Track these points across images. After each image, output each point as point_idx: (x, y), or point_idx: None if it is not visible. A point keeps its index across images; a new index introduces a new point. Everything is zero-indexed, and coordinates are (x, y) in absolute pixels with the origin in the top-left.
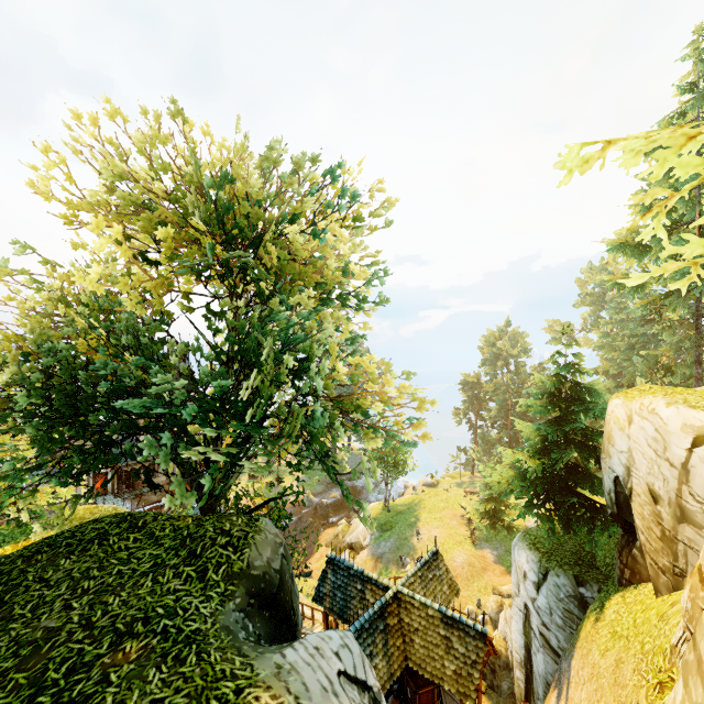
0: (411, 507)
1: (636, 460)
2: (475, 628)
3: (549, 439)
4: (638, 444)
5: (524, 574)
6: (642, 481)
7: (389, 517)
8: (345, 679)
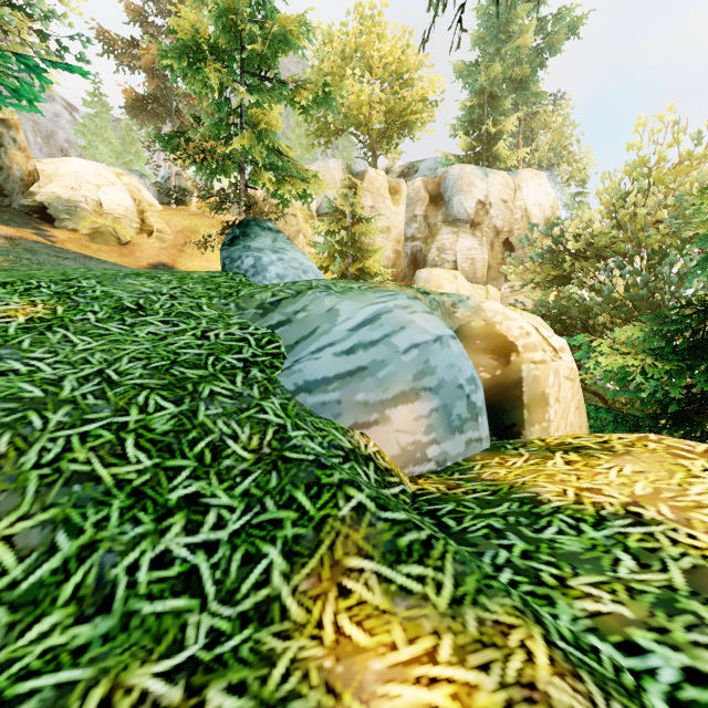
0: None
1: None
2: None
3: None
4: None
5: None
6: None
7: None
8: None
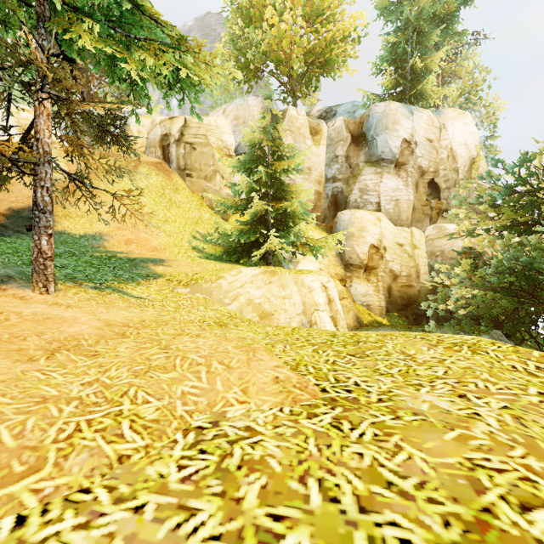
0: None
1: None
2: None
3: None
4: None
5: None
6: None
7: None
8: None
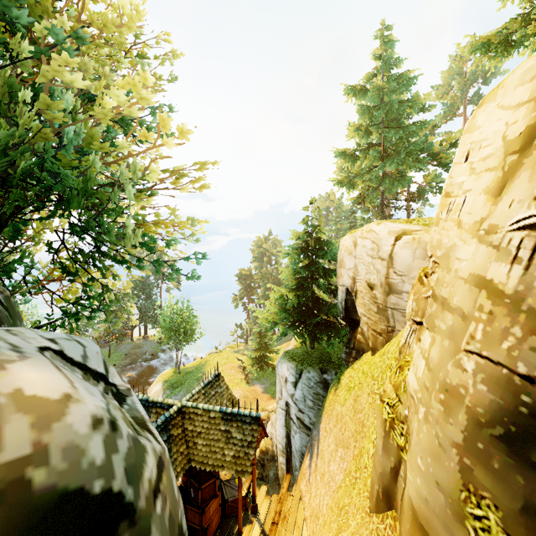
0: (199, 367)
1: (359, 269)
2: (251, 415)
3: (302, 276)
4: (361, 257)
5: (285, 379)
6: (364, 281)
7: (180, 377)
8: (58, 357)
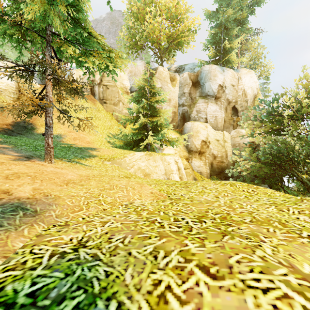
0: None
1: None
2: None
3: None
4: None
5: None
6: None
7: None
8: None
